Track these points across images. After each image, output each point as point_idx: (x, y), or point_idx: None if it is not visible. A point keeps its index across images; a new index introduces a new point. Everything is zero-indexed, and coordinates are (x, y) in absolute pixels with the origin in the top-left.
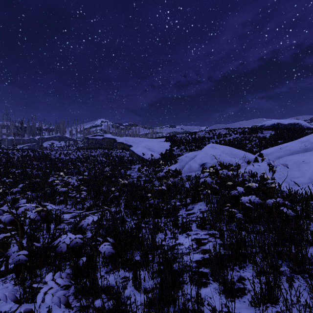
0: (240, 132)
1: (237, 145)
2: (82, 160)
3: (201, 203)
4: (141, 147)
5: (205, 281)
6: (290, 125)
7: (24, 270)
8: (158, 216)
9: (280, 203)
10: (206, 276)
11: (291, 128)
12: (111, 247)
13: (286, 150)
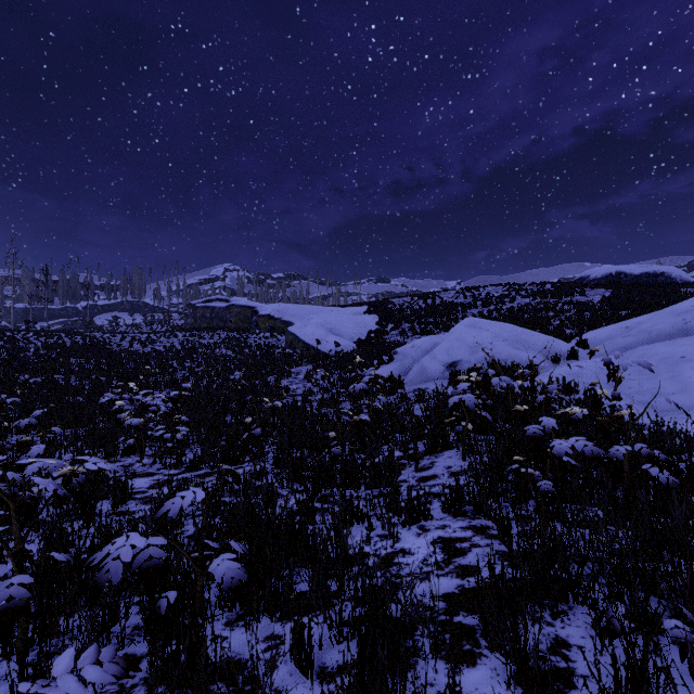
0: (535, 293)
1: (529, 322)
2: (181, 354)
3: (450, 453)
4: (313, 326)
5: (469, 651)
6: (647, 278)
7: (25, 620)
8: (351, 483)
9: (643, 454)
10: (471, 636)
11: (649, 283)
12: (239, 566)
13: (642, 332)
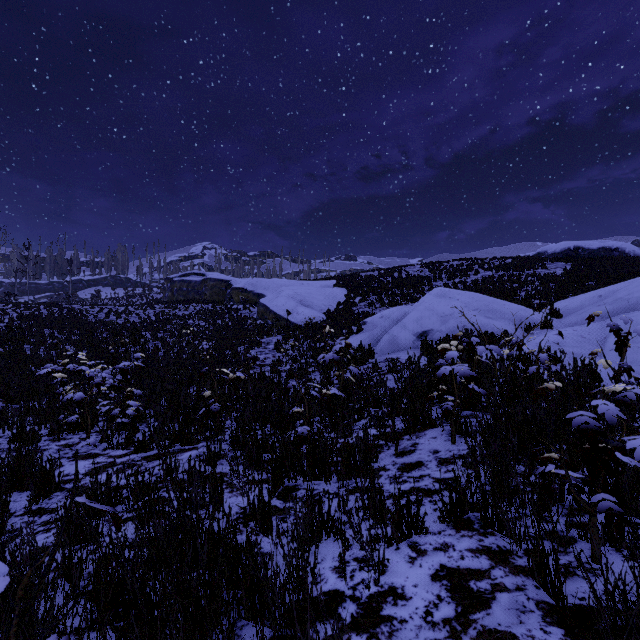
0: (498, 266)
1: (496, 293)
2: (155, 325)
3: (434, 433)
4: (284, 298)
5: None
6: (603, 252)
7: None
8: (320, 473)
9: None
10: None
11: (606, 257)
12: None
13: (619, 300)
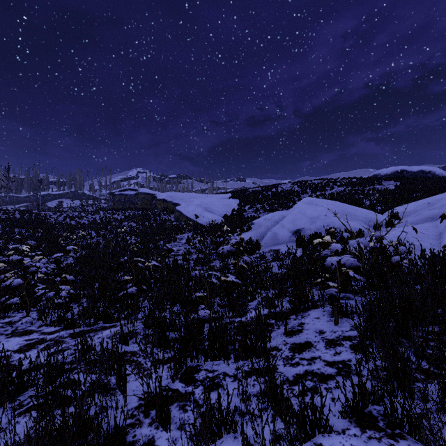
0: (347, 183)
1: (348, 202)
2: (99, 226)
3: (316, 313)
4: (194, 206)
5: None
6: (421, 174)
7: None
8: (220, 353)
9: None
10: None
11: (423, 177)
12: None
13: (445, 205)
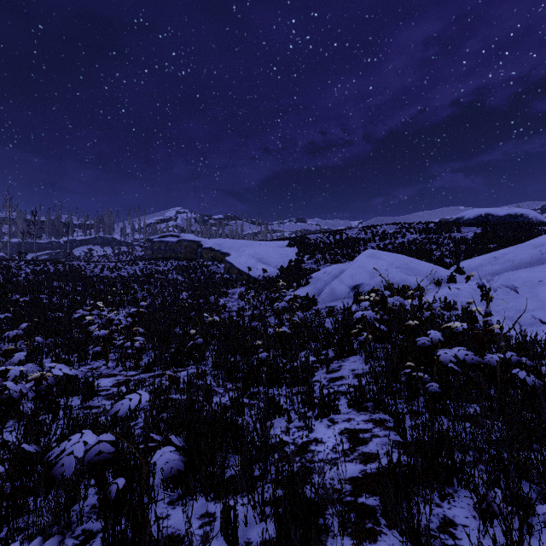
0: (421, 230)
1: (417, 253)
2: (141, 279)
3: (354, 359)
4: (246, 256)
5: (371, 529)
6: (509, 218)
7: None
8: (275, 383)
9: (513, 361)
10: (372, 516)
11: (511, 223)
12: (177, 457)
13: (507, 261)
